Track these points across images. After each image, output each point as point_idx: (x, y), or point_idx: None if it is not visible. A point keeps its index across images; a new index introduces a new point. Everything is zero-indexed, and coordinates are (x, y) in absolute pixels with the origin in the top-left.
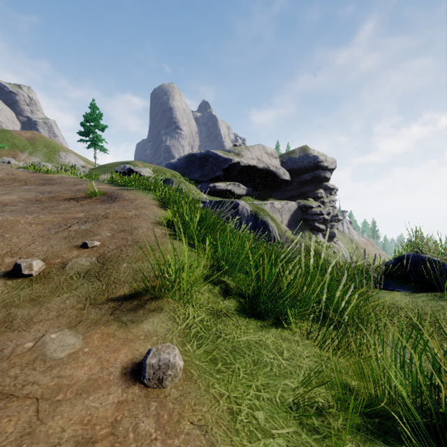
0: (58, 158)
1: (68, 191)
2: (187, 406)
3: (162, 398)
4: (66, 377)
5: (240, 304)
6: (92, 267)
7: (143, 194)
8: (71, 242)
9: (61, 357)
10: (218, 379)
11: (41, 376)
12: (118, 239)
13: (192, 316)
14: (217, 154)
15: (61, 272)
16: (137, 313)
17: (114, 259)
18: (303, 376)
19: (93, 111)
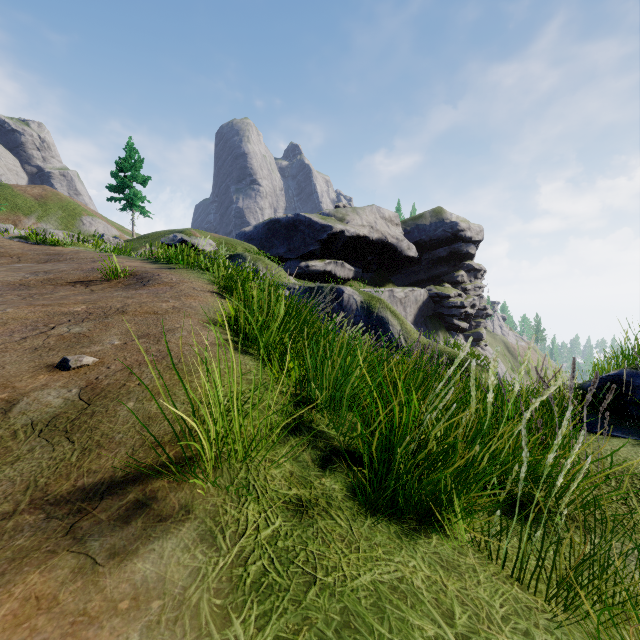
0: (80, 225)
1: (77, 270)
2: None
3: None
4: None
5: (353, 481)
6: (65, 409)
7: (194, 275)
8: (43, 358)
9: None
10: None
11: None
12: (131, 352)
13: (253, 525)
14: (311, 219)
15: None
16: (129, 525)
17: (112, 392)
18: None
19: (130, 156)
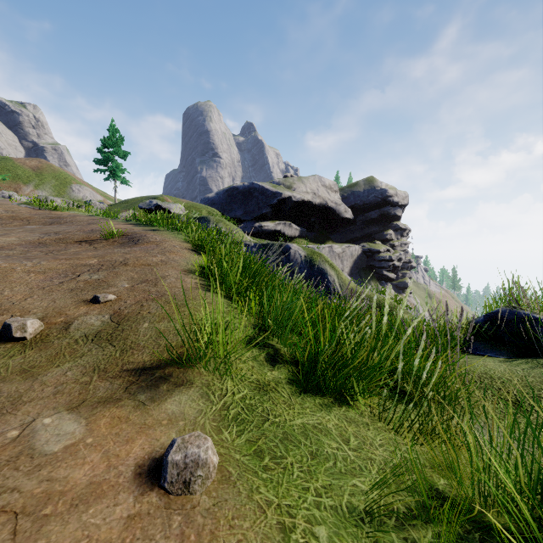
0: (70, 191)
1: (80, 231)
2: (222, 520)
3: (188, 509)
4: (59, 480)
5: (293, 375)
6: (104, 327)
7: (172, 235)
8: (79, 296)
9: (54, 452)
10: (265, 480)
11: (25, 479)
12: (138, 292)
13: (231, 391)
14: (264, 187)
15: (63, 335)
16: (159, 388)
17: (132, 317)
18: (376, 472)
19: (113, 134)
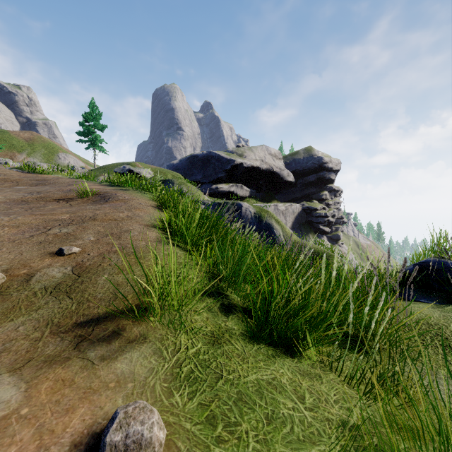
0: (57, 159)
1: (59, 191)
2: None
3: None
4: None
5: (246, 325)
6: (64, 279)
7: (139, 194)
8: (46, 248)
9: None
10: None
11: None
12: (102, 245)
13: (184, 346)
14: (220, 155)
15: (23, 287)
16: (111, 344)
17: (93, 269)
18: (336, 437)
19: (93, 110)
